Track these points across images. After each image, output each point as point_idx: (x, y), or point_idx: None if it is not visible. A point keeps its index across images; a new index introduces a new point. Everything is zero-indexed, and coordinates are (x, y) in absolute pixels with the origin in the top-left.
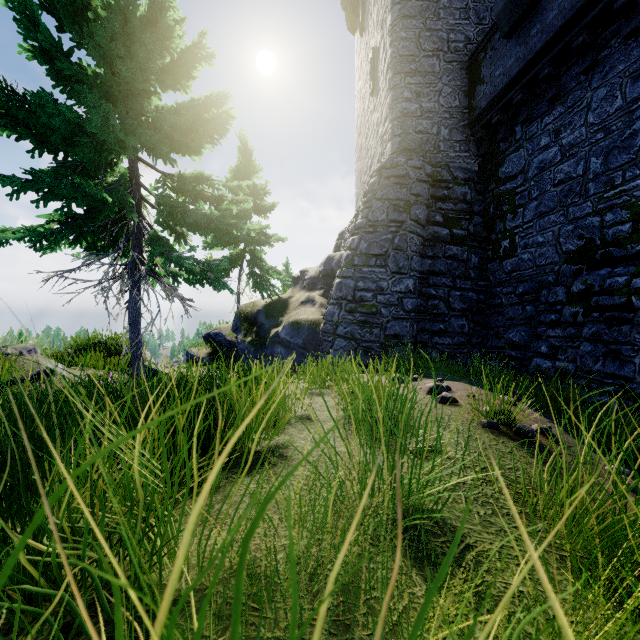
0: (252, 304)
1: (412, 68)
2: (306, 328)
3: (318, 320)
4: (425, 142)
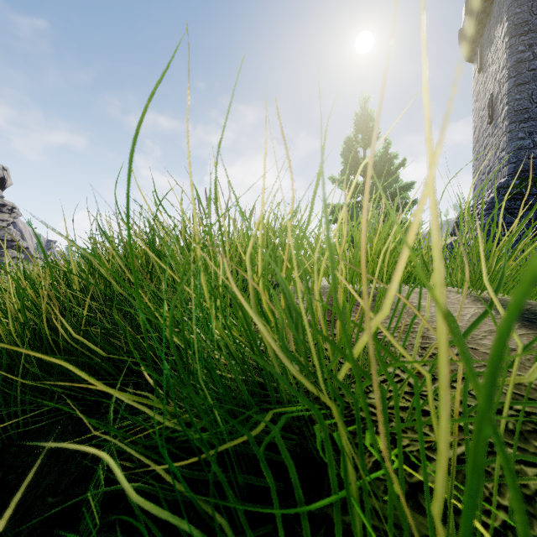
0: None
1: (525, 117)
2: None
3: None
4: (536, 164)
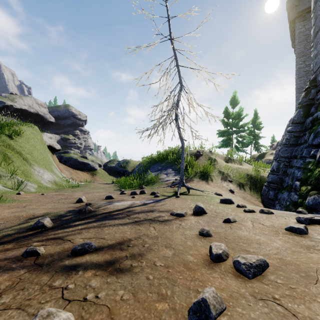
0: (255, 154)
1: (302, 91)
2: (267, 161)
3: (272, 159)
4: None
